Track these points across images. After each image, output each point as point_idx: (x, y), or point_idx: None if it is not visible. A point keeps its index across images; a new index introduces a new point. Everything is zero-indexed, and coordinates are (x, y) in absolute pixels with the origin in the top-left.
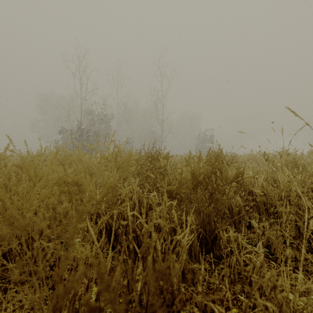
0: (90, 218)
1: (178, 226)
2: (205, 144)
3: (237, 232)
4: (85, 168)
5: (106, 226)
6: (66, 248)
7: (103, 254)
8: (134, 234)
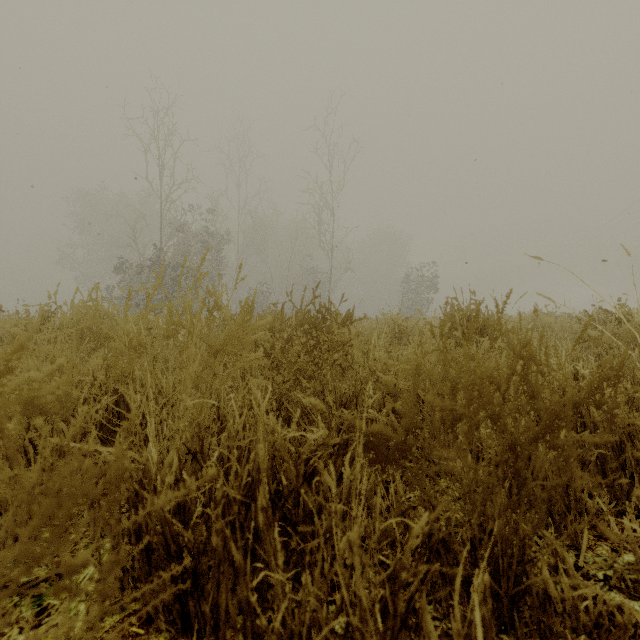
0: None
1: (427, 616)
2: (419, 294)
3: (558, 537)
4: (116, 356)
5: (167, 543)
6: (42, 608)
7: (156, 637)
8: (246, 625)
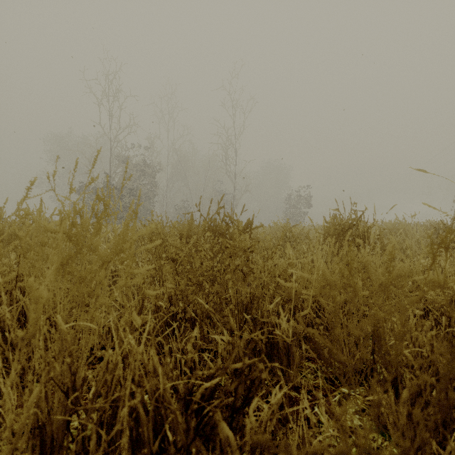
0: (0, 435)
1: None
2: (298, 208)
3: None
4: None
5: None
6: None
7: None
8: None
